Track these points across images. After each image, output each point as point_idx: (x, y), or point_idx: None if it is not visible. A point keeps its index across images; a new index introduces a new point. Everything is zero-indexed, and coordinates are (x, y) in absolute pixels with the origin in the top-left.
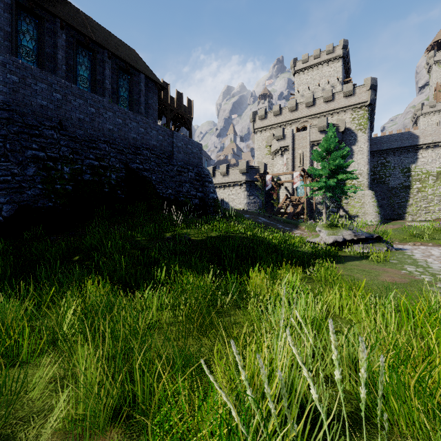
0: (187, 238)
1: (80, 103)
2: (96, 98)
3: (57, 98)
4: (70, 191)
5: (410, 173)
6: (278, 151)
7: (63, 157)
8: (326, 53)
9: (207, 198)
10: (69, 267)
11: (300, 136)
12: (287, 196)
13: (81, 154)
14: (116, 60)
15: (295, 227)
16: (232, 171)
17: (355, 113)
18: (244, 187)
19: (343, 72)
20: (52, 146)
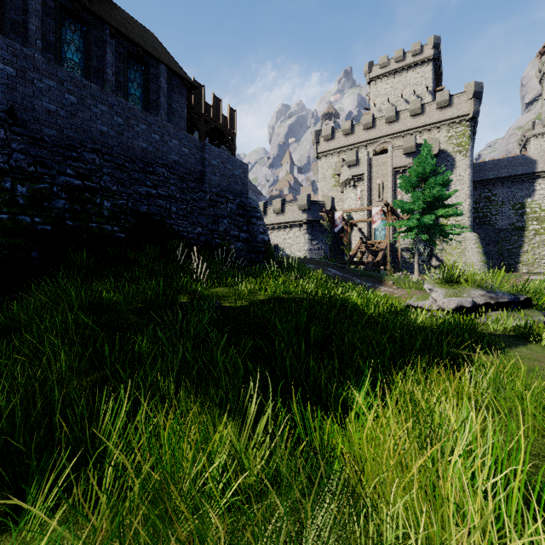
0: (216, 304)
1: (49, 86)
2: (79, 81)
3: (7, 73)
4: (27, 224)
5: (524, 211)
6: (349, 181)
7: (16, 169)
8: (411, 54)
9: (254, 241)
10: None
11: (379, 161)
12: (362, 241)
13: (51, 167)
14: (124, 41)
15: (378, 281)
16: (289, 207)
17: (452, 130)
18: (305, 229)
19: (434, 79)
20: None
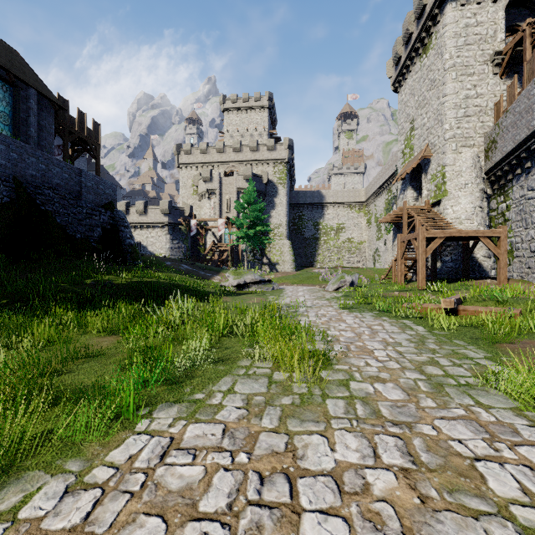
0: (112, 283)
1: None
2: None
3: None
4: None
5: (319, 227)
6: (205, 193)
7: None
8: (254, 99)
9: (123, 244)
10: (0, 308)
11: (228, 181)
12: (214, 242)
13: None
14: None
15: (217, 274)
16: (152, 210)
17: (276, 167)
18: (167, 230)
19: (269, 123)
20: None
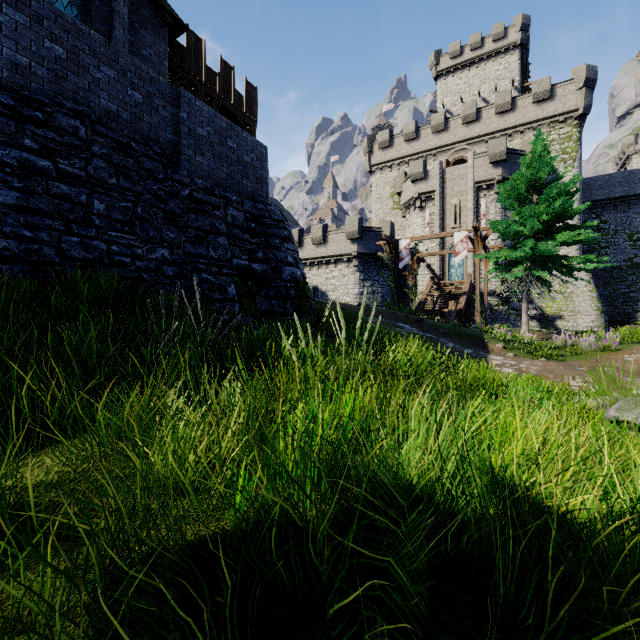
0: None
1: None
2: None
3: None
4: None
5: None
6: (413, 201)
7: None
8: (491, 39)
9: (277, 278)
10: None
11: (455, 174)
12: (434, 281)
13: None
14: None
15: (479, 344)
16: (333, 236)
17: (554, 131)
18: (355, 265)
19: (520, 72)
20: None
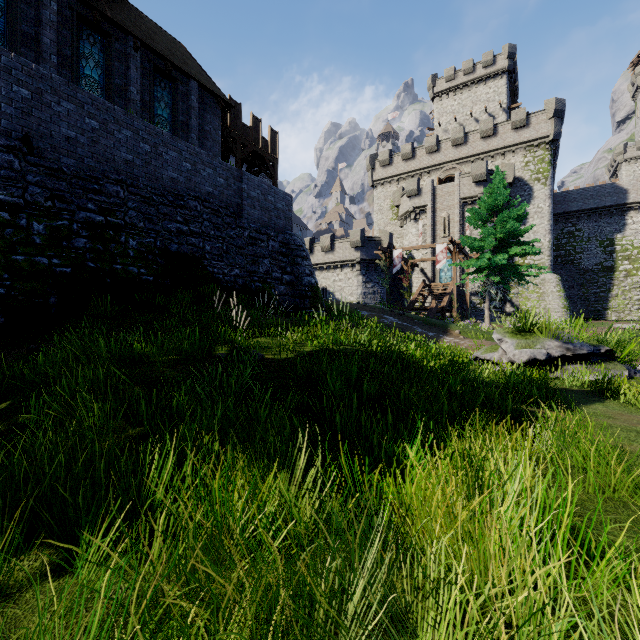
0: (258, 356)
1: (68, 110)
2: (101, 104)
3: (22, 95)
4: (45, 266)
5: (614, 248)
6: (409, 213)
7: (32, 204)
8: (482, 65)
9: (299, 284)
10: None
11: (445, 191)
12: (425, 283)
13: (70, 201)
14: (149, 55)
15: (442, 331)
16: (339, 244)
17: (529, 154)
18: (359, 269)
19: (508, 95)
20: (8, 183)
